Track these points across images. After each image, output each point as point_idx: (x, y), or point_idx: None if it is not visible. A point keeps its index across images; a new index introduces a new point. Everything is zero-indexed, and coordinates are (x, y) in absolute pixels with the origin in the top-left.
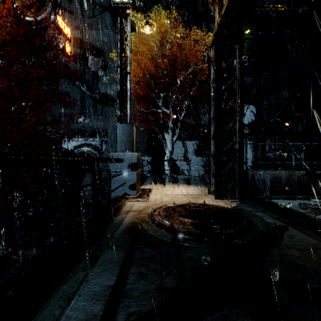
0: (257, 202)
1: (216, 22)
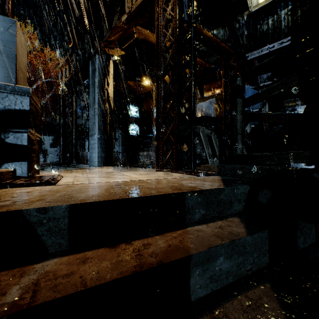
0: (81, 163)
1: (64, 78)
